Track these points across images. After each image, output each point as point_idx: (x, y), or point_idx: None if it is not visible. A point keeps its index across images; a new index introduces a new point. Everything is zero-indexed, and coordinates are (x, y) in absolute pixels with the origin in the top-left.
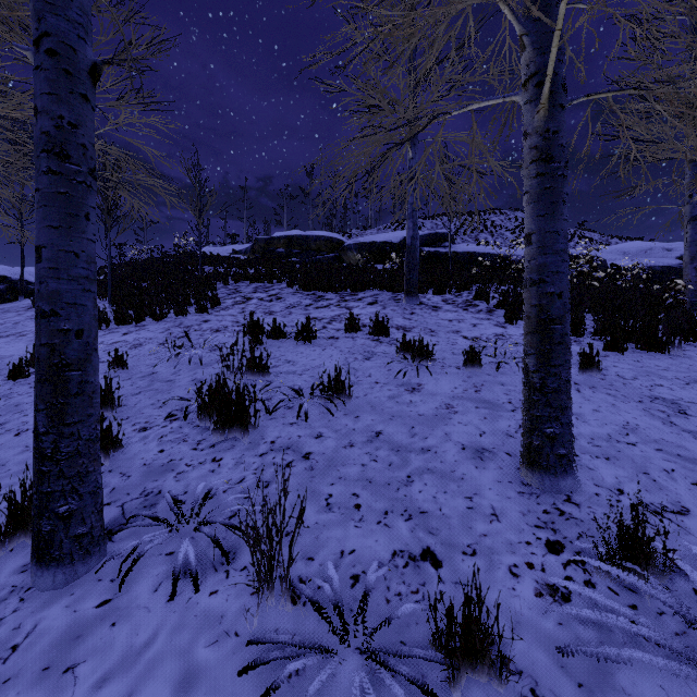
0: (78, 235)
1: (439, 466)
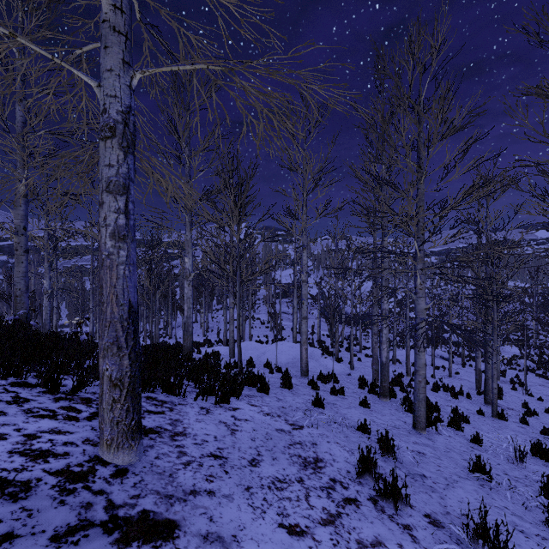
0: None
1: (449, 446)
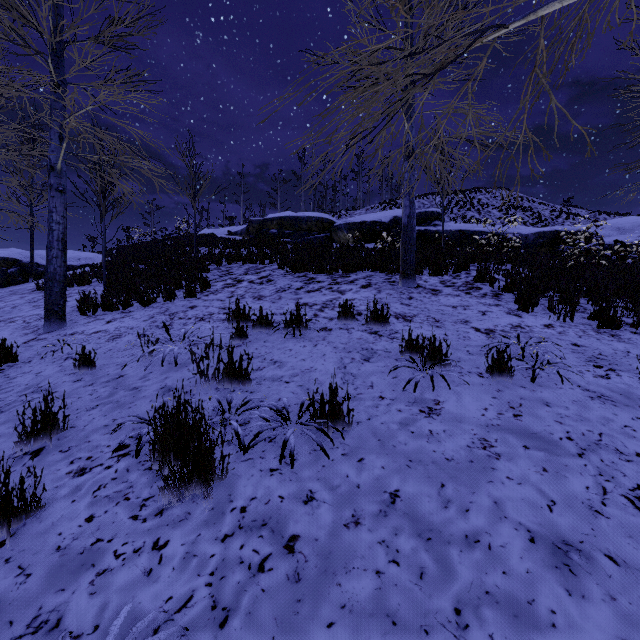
0: None
1: (503, 585)
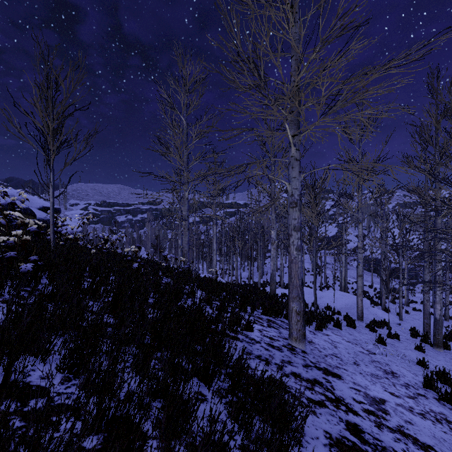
0: None
1: None
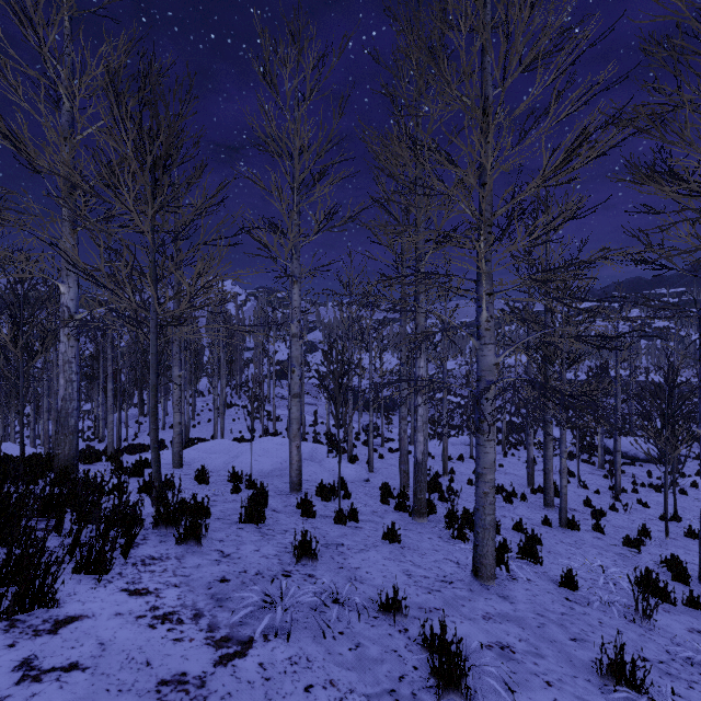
0: None
1: (538, 607)
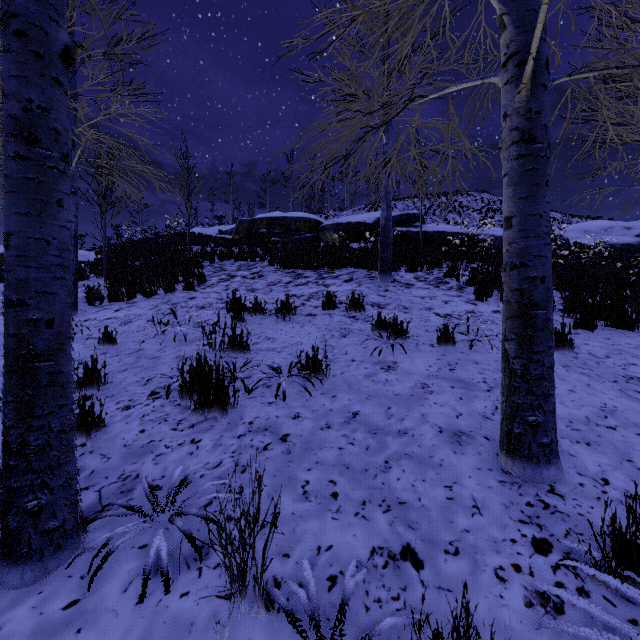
0: (49, 222)
1: (417, 451)
